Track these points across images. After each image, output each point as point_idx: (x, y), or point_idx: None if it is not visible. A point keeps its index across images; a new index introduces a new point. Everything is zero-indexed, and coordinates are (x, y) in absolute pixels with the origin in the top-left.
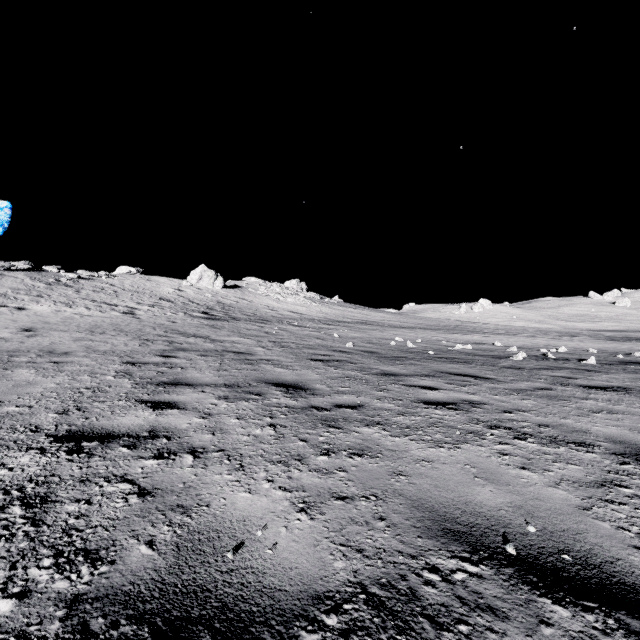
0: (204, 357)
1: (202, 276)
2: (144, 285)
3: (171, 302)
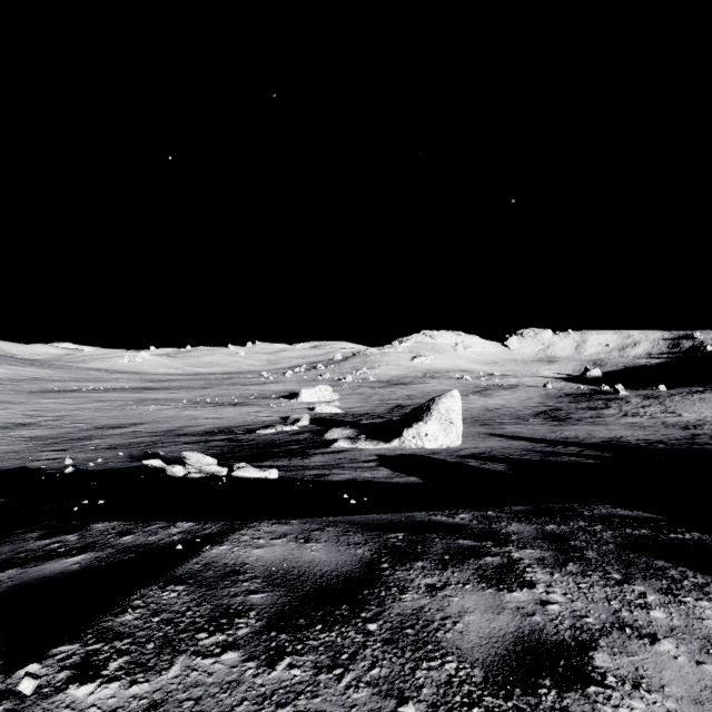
0: None
1: None
2: None
3: None
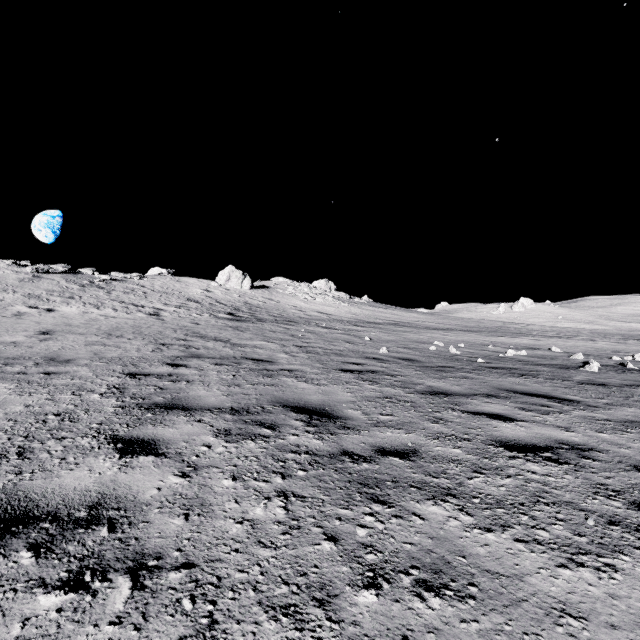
0: (218, 366)
1: (230, 276)
2: (173, 286)
3: (198, 303)
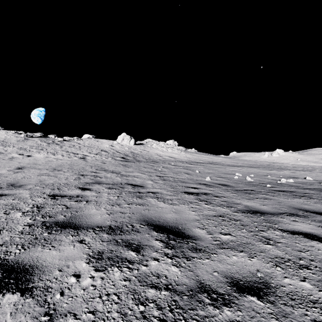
0: (109, 190)
1: (123, 138)
2: (95, 143)
3: (106, 152)
